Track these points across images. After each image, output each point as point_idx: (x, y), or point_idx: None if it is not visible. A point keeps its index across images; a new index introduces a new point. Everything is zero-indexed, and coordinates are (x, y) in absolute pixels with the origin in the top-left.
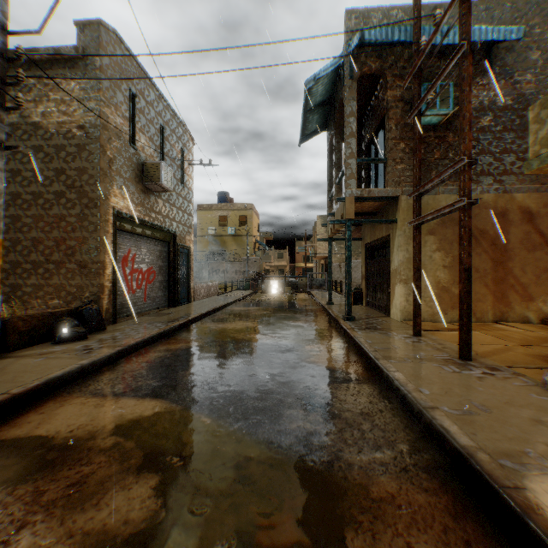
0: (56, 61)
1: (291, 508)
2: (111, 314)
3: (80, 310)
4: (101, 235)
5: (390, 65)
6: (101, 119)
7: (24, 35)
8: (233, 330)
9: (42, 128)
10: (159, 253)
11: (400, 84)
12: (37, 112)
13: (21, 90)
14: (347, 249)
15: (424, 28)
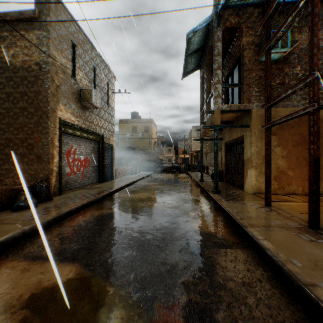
0: (21, 20)
1: None
2: (58, 189)
3: (34, 186)
4: (50, 135)
5: (245, 20)
6: (50, 58)
7: None
8: (138, 200)
9: (12, 65)
10: (92, 148)
11: (251, 33)
12: (9, 54)
13: None
14: (215, 145)
15: None
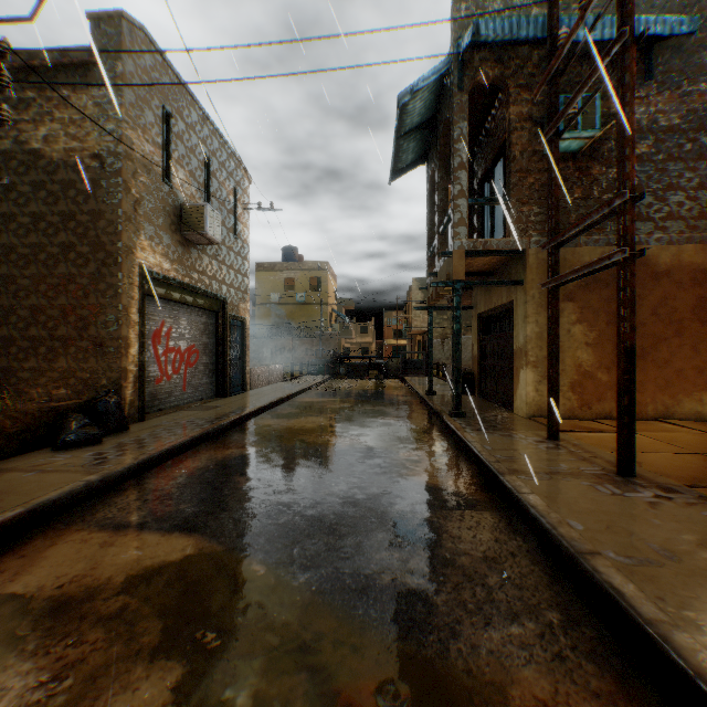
0: (63, 67)
1: None
2: (137, 408)
3: (94, 403)
4: (123, 301)
5: (514, 72)
6: (123, 145)
7: (10, 23)
8: (301, 431)
9: (44, 158)
10: (204, 326)
11: (527, 97)
12: (37, 136)
13: (17, 107)
14: (455, 321)
15: (561, 19)
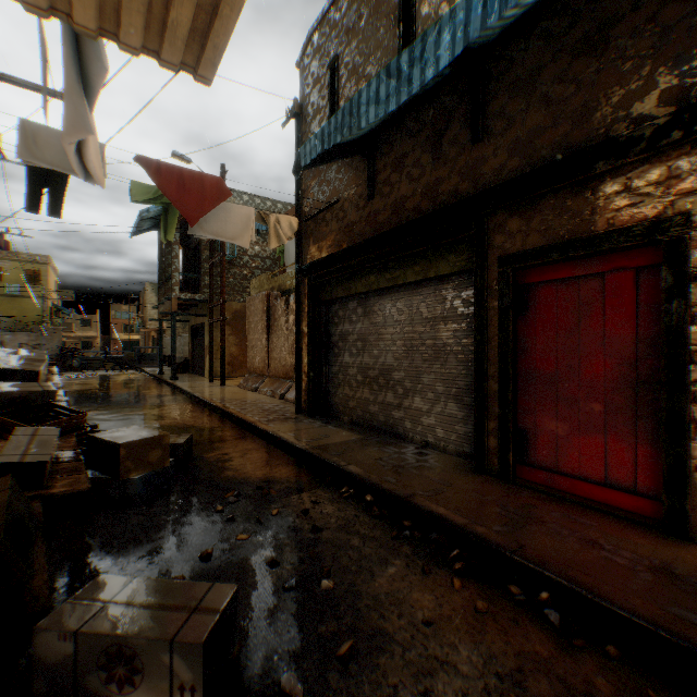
0: None
1: (146, 408)
2: None
3: None
4: None
5: None
6: None
7: None
8: (80, 391)
9: None
10: None
11: None
12: None
13: None
14: (173, 332)
15: None
